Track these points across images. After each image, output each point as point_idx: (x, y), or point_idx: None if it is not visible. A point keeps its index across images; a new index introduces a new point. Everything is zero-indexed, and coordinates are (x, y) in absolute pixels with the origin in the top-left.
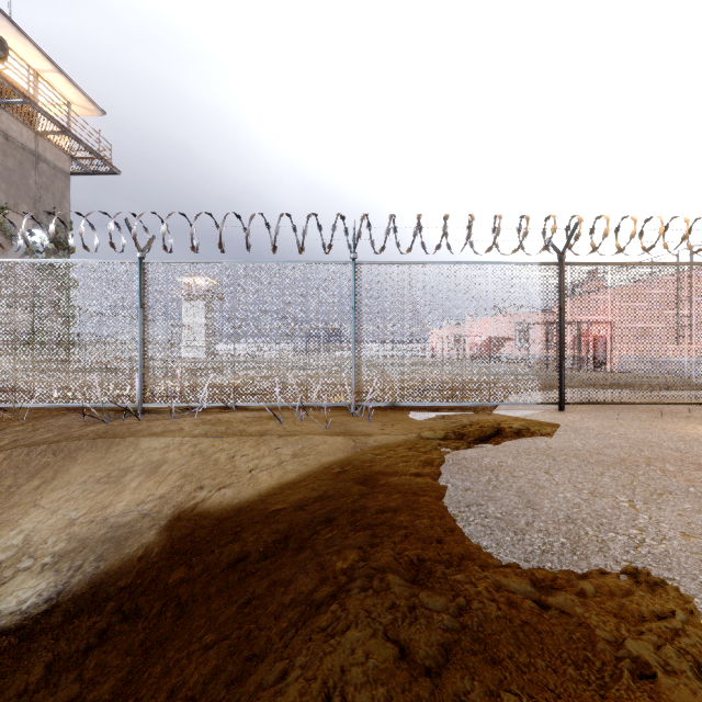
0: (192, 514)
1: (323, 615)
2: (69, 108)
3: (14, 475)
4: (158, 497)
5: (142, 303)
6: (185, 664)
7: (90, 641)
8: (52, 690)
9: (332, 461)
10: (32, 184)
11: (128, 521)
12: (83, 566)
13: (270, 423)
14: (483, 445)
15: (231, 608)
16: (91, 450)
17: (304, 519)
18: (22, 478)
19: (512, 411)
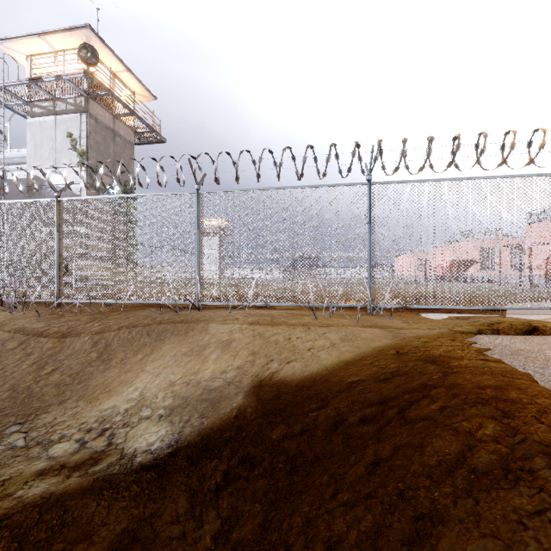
0: (272, 384)
1: (513, 489)
2: (134, 96)
3: (124, 347)
4: (236, 369)
5: (198, 224)
6: (329, 517)
7: (217, 481)
8: (198, 521)
9: (382, 347)
10: (111, 153)
11: (217, 386)
12: (190, 419)
13: (305, 318)
14: (528, 340)
15: (357, 468)
16: (174, 332)
17: (394, 392)
18: (129, 350)
19: (525, 316)
